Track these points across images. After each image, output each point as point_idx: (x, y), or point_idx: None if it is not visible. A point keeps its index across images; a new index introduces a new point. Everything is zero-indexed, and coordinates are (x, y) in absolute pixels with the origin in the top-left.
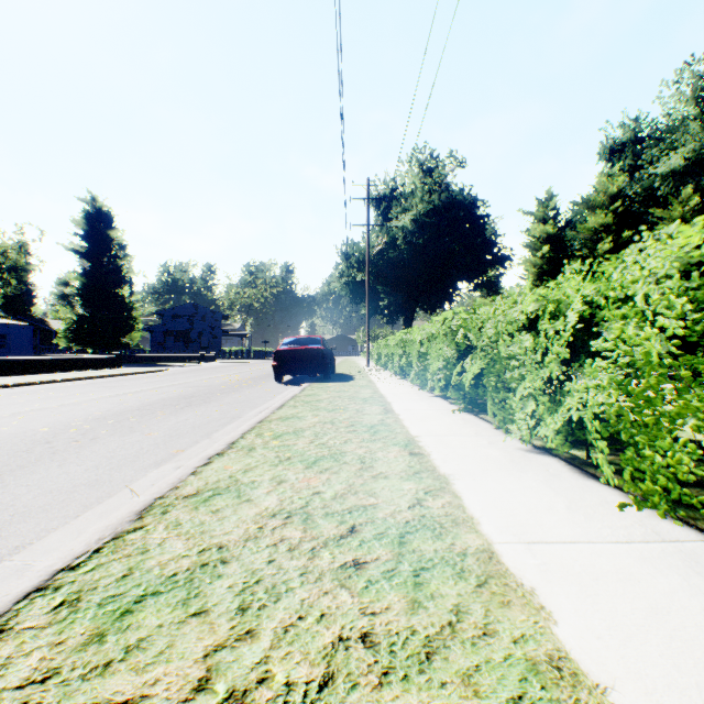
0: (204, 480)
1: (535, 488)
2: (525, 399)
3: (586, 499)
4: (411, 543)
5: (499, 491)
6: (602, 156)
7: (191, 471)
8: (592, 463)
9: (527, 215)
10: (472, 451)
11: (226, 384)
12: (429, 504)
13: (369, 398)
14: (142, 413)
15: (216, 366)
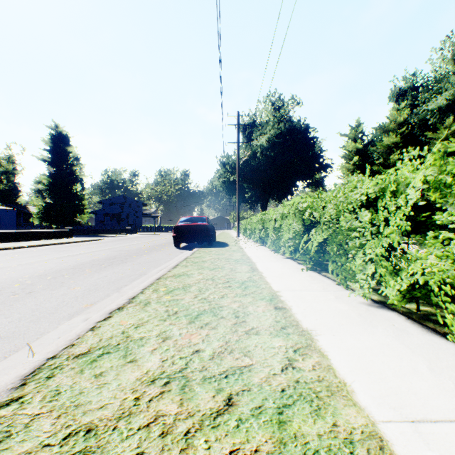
0: (99, 336)
1: (391, 346)
2: (364, 263)
3: (443, 359)
4: (291, 424)
5: (360, 348)
6: (391, 99)
7: (91, 326)
8: (428, 318)
9: (343, 136)
10: (324, 305)
11: (140, 249)
12: (300, 365)
13: (239, 259)
14: (75, 270)
15: (136, 237)
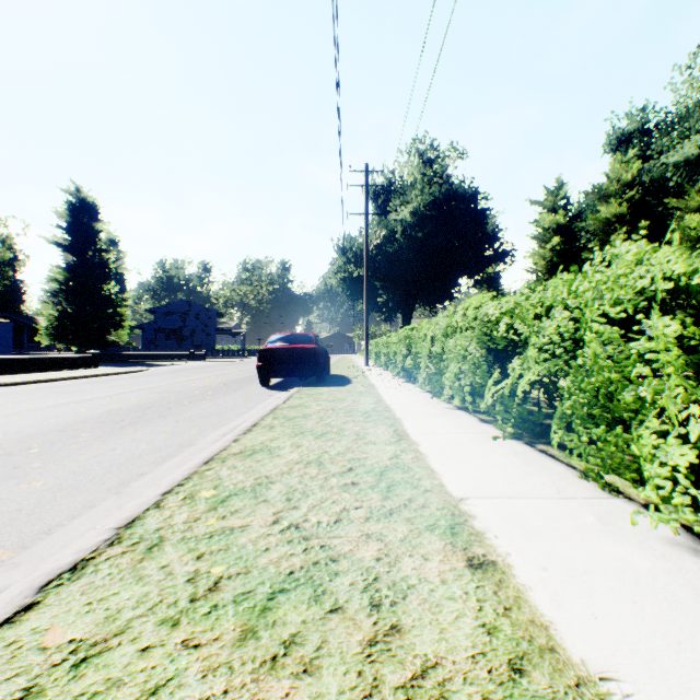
0: None
1: None
2: None
3: None
4: None
5: None
6: (608, 147)
7: None
8: None
9: (535, 204)
10: (588, 552)
11: (201, 388)
12: None
13: (371, 412)
14: (60, 436)
15: (203, 366)
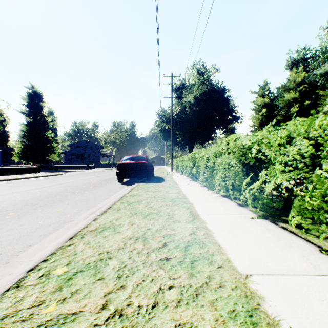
0: None
1: None
2: None
3: None
4: None
5: None
6: (287, 67)
7: None
8: None
9: (253, 93)
10: None
11: (87, 184)
12: None
13: (175, 199)
14: None
15: (92, 172)
